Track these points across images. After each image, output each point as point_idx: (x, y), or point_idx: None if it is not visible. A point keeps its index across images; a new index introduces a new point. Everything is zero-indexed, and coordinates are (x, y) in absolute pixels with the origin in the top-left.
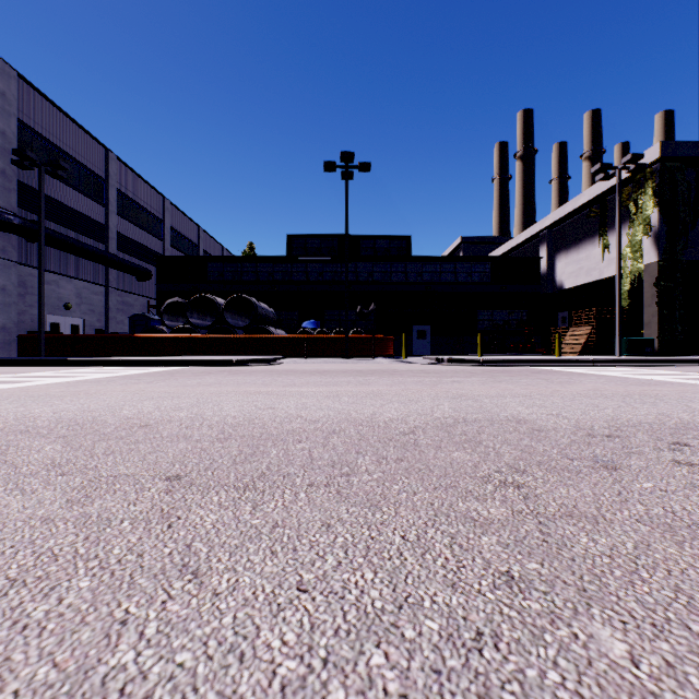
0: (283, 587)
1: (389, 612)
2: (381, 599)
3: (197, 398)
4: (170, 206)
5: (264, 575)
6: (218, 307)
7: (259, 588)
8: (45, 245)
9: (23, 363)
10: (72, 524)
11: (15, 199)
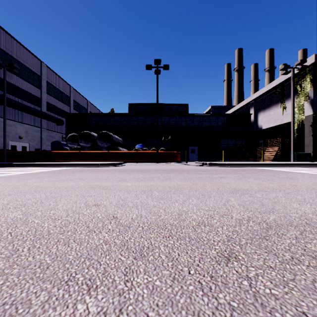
0: None
1: None
2: None
3: (51, 192)
4: (73, 90)
5: None
6: (94, 137)
7: None
8: (8, 106)
9: None
10: None
11: None
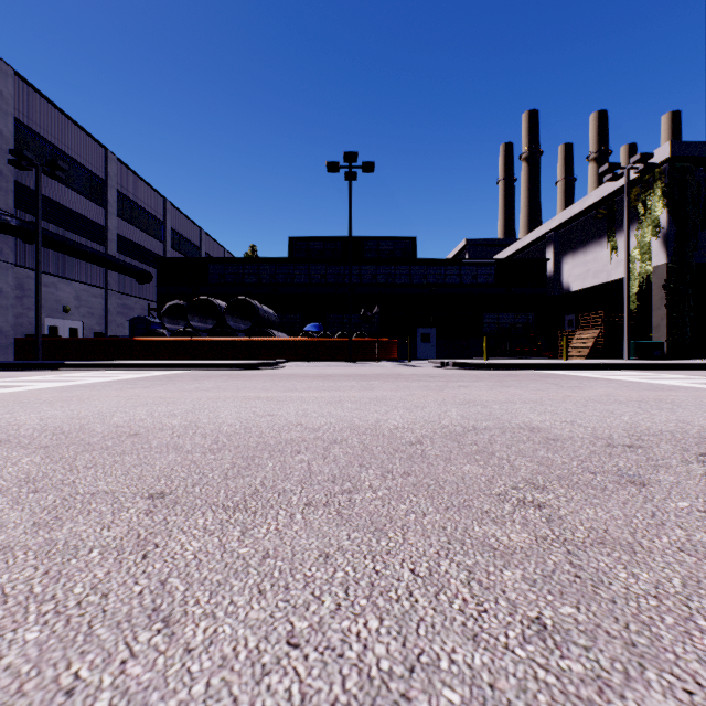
0: (270, 639)
1: (398, 676)
2: (388, 657)
3: (193, 403)
4: (171, 208)
5: (249, 622)
6: (220, 310)
7: (241, 641)
8: (43, 246)
9: (19, 367)
10: (33, 554)
11: (13, 200)
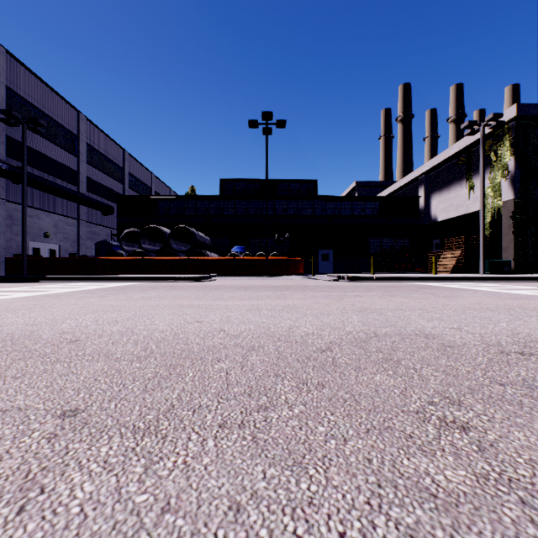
0: None
1: None
2: None
3: (135, 311)
4: (129, 157)
5: None
6: (165, 235)
7: None
8: (28, 186)
9: (7, 279)
10: None
11: (4, 149)
